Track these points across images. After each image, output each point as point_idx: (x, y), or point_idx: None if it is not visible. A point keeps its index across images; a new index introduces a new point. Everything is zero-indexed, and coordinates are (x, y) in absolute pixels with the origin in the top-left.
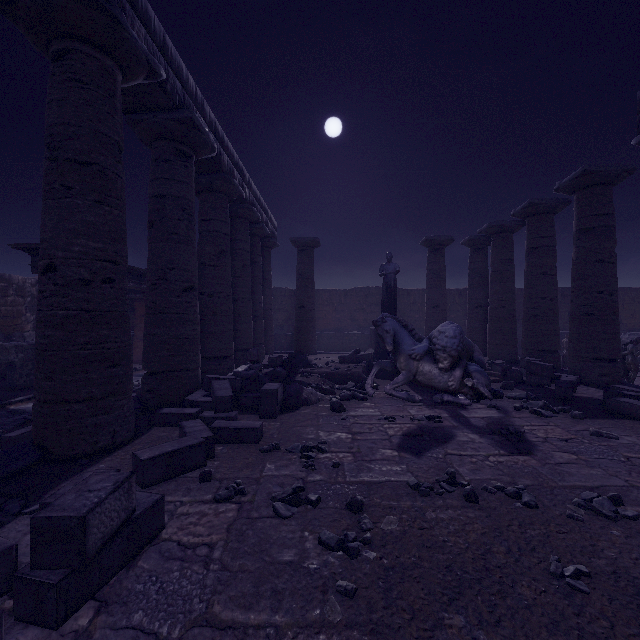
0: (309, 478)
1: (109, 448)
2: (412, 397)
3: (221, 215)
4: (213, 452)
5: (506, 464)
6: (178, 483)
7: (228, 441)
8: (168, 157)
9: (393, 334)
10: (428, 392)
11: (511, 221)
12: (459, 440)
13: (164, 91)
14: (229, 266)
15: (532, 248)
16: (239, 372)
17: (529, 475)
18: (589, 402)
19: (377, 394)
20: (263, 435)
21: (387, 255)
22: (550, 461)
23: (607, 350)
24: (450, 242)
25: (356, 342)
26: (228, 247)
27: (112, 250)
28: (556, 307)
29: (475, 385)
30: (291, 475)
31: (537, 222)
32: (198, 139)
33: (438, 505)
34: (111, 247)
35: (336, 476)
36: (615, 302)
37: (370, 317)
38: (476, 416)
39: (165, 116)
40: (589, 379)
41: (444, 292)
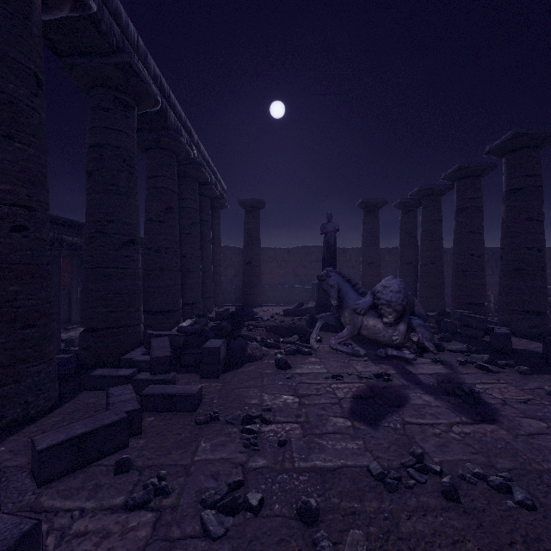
0: (250, 464)
1: (20, 422)
2: (357, 352)
3: (168, 172)
4: (139, 427)
5: (474, 437)
6: (87, 476)
7: (161, 410)
8: (106, 105)
9: (337, 289)
10: (370, 345)
11: (440, 185)
12: (414, 403)
13: (98, 30)
14: (176, 222)
15: (461, 209)
16: (183, 327)
17: (505, 453)
18: (528, 355)
19: (321, 348)
20: (202, 400)
21: (328, 215)
22: (520, 431)
23: (536, 303)
24: (383, 204)
25: (298, 295)
26: (175, 204)
27: (24, 193)
28: (483, 263)
29: (420, 340)
30: (229, 459)
31: (466, 184)
32: (139, 88)
33: (412, 507)
34: (23, 190)
35: (282, 460)
36: (543, 258)
37: (310, 273)
38: (424, 372)
39: (102, 60)
40: (519, 331)
41: (378, 250)
